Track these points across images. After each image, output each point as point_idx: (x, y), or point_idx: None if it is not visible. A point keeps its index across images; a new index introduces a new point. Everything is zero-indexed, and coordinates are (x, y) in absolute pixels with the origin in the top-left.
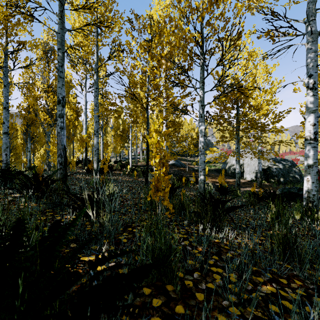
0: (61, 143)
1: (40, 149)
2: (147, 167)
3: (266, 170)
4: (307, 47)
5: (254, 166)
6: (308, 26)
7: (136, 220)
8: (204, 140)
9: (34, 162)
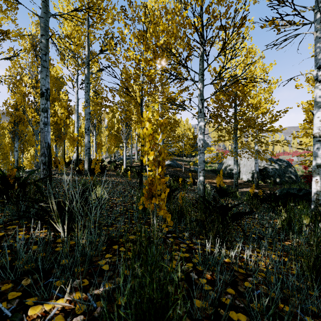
0: (45, 141)
1: (31, 149)
2: (142, 167)
3: (262, 170)
4: (316, 36)
5: (250, 167)
6: (317, 13)
7: (124, 234)
8: (203, 138)
9: (23, 163)
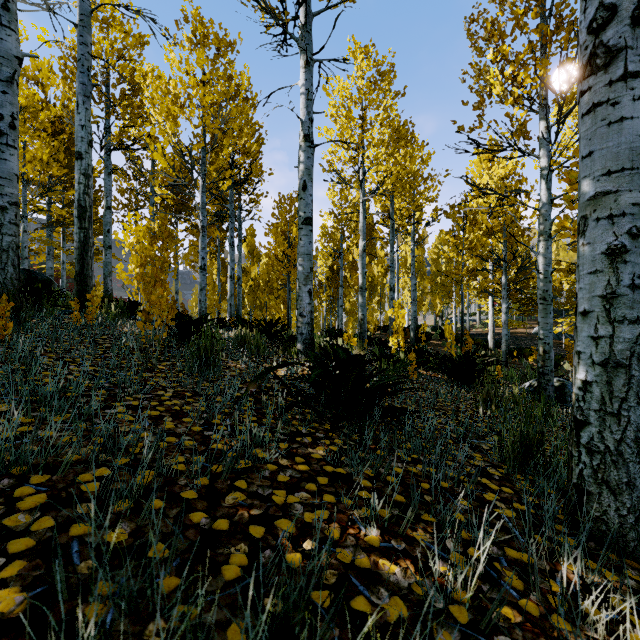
0: (393, 319)
1: None
2: (461, 337)
3: None
4: None
5: None
6: None
7: None
8: (505, 317)
9: None
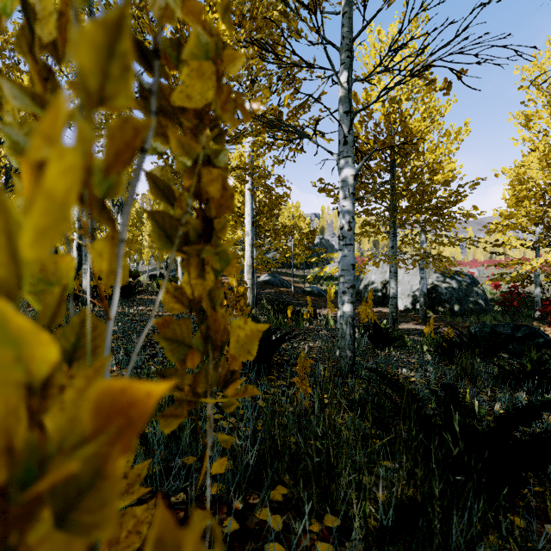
0: None
1: None
2: None
3: (430, 291)
4: None
5: (410, 285)
6: None
7: None
8: (352, 208)
9: None
